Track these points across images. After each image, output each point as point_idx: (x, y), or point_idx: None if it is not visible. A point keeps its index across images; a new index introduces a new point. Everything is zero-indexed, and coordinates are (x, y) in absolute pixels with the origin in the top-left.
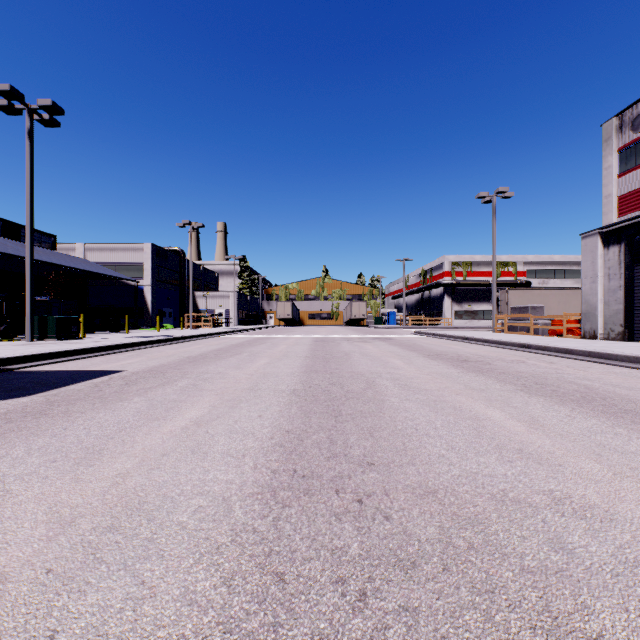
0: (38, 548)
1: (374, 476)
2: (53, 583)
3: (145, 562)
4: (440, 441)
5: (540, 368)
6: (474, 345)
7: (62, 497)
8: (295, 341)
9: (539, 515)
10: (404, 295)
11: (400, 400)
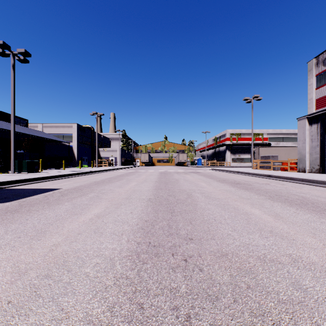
0: (4, 288)
1: (193, 246)
2: (11, 310)
3: (64, 297)
4: (228, 226)
5: (277, 187)
6: (242, 175)
7: (21, 258)
8: (150, 173)
9: (285, 268)
10: (206, 150)
11: (205, 204)
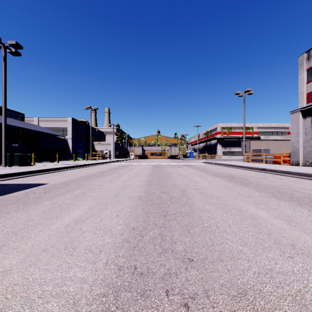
0: None
1: (195, 273)
2: None
3: None
4: (235, 237)
5: (276, 182)
6: (235, 169)
7: None
8: (143, 166)
9: None
10: (197, 143)
11: (203, 203)
